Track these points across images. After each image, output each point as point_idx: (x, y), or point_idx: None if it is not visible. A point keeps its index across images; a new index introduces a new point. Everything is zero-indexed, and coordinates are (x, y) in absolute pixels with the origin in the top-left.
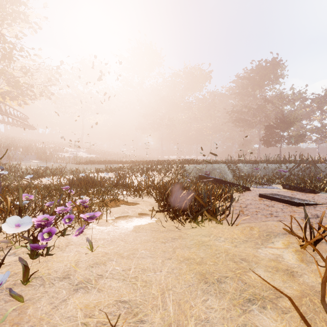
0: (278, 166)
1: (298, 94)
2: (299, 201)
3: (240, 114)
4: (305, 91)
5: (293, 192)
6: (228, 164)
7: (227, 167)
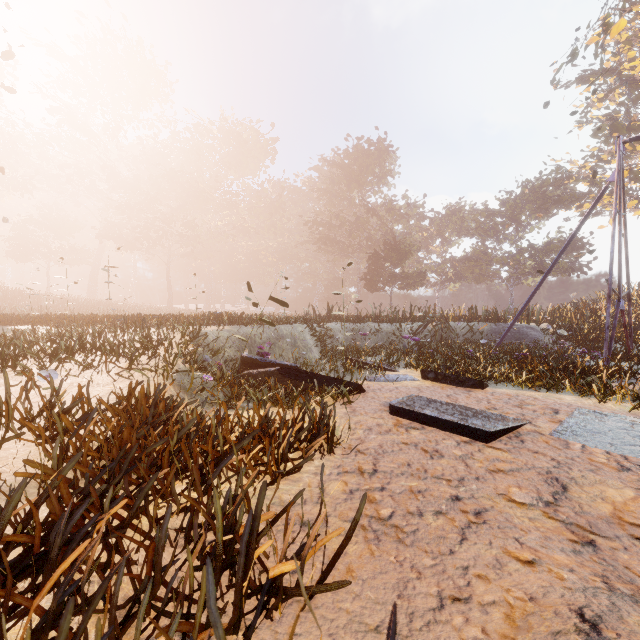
0: (398, 327)
1: (414, 208)
2: (482, 422)
3: (328, 229)
4: (422, 204)
5: (445, 389)
6: (311, 325)
7: (308, 331)
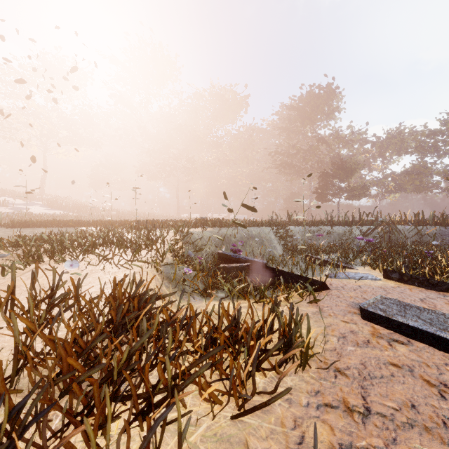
0: (349, 230)
1: (357, 135)
2: None
3: (286, 156)
4: (365, 131)
5: (415, 292)
6: (274, 227)
7: (272, 232)
